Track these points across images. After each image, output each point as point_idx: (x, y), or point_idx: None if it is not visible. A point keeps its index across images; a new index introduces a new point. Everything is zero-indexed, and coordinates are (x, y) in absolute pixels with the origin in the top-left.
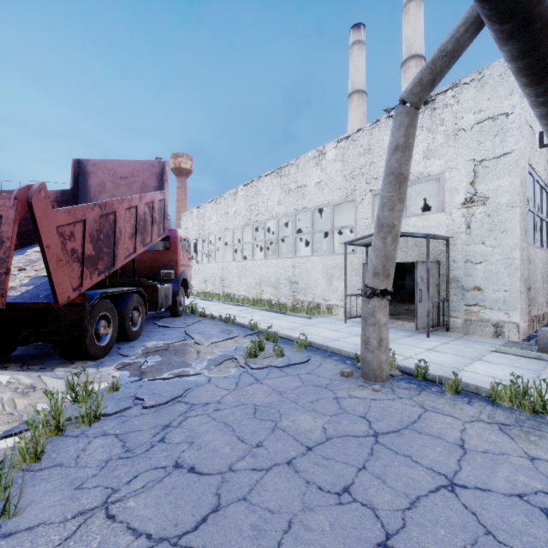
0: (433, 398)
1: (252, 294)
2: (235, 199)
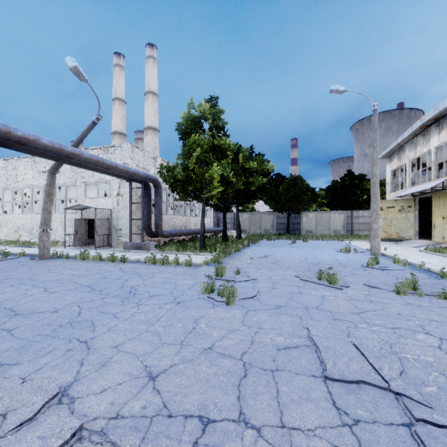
0: (57, 260)
1: (11, 238)
2: None
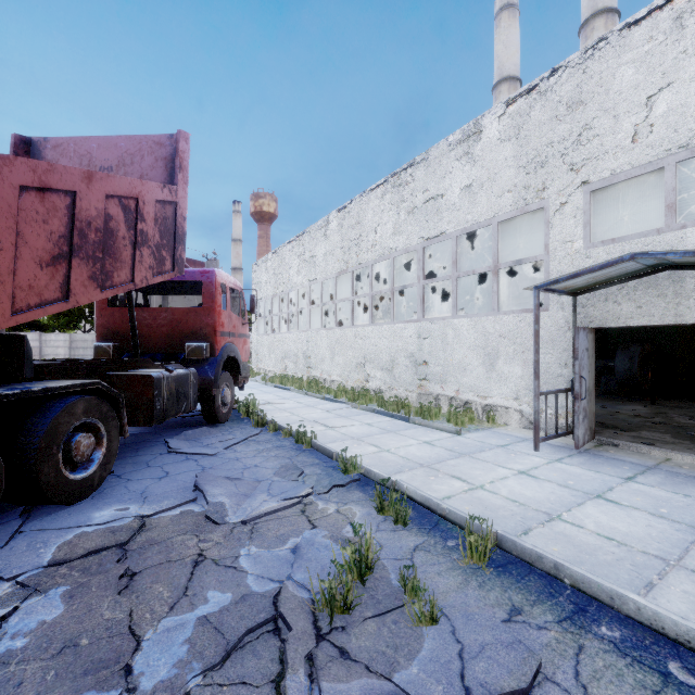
0: None
1: (350, 380)
2: (325, 234)
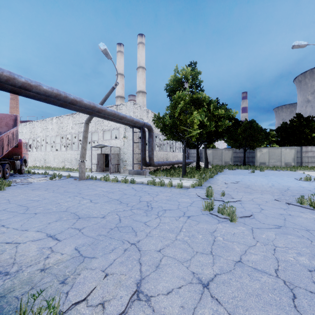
0: (90, 181)
1: (60, 166)
2: (51, 123)
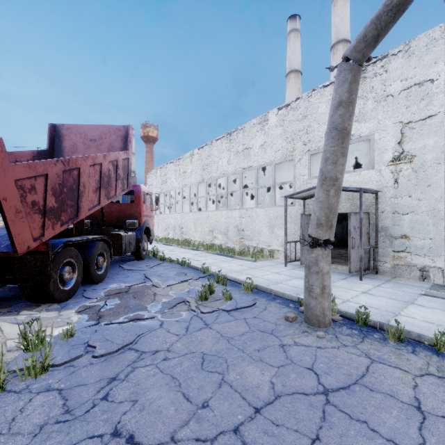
0: (377, 346)
1: (205, 239)
2: (191, 160)
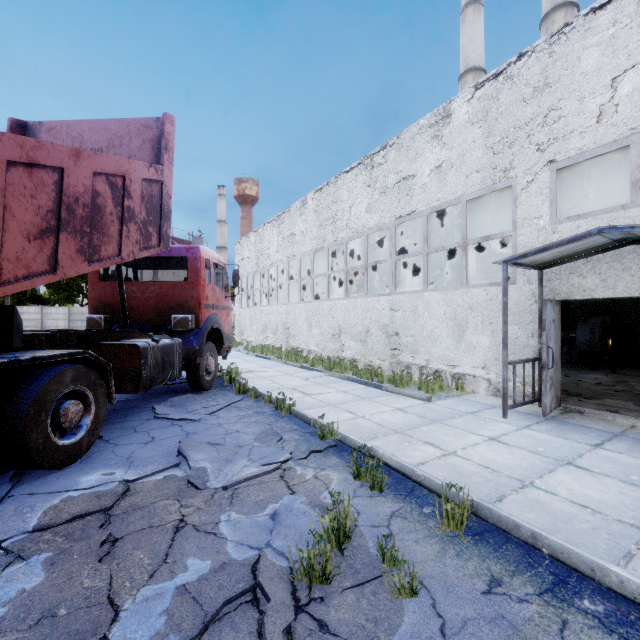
0: None
1: (326, 350)
2: (302, 214)
